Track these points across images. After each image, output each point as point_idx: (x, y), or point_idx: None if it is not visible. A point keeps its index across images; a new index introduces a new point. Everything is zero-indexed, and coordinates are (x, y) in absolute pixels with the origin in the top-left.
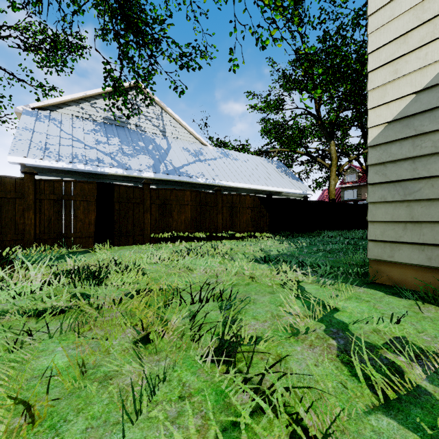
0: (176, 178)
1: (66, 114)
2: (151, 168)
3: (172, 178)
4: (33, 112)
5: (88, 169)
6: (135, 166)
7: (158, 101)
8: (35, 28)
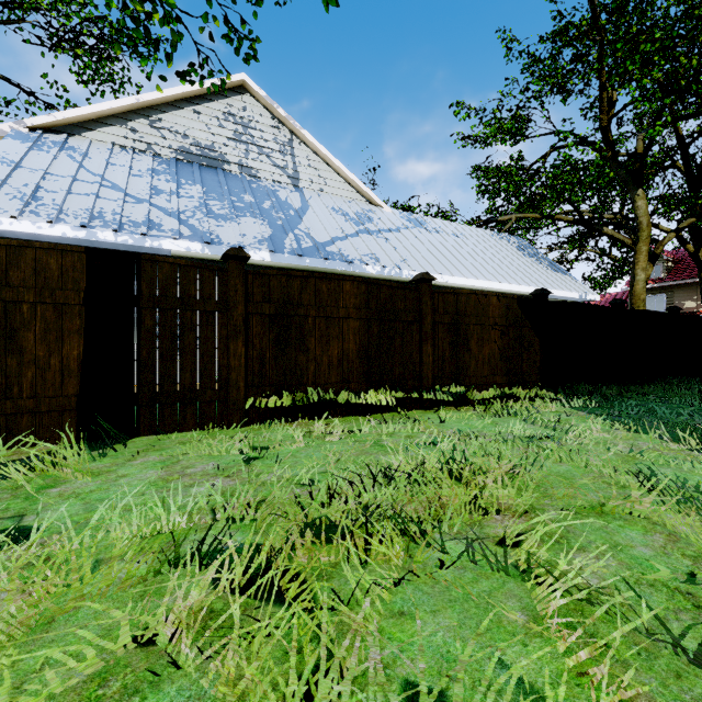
0: (319, 265)
1: (100, 143)
2: (266, 242)
3: (310, 263)
4: (32, 136)
5: (122, 241)
6: (230, 238)
7: (284, 115)
8: (64, 2)
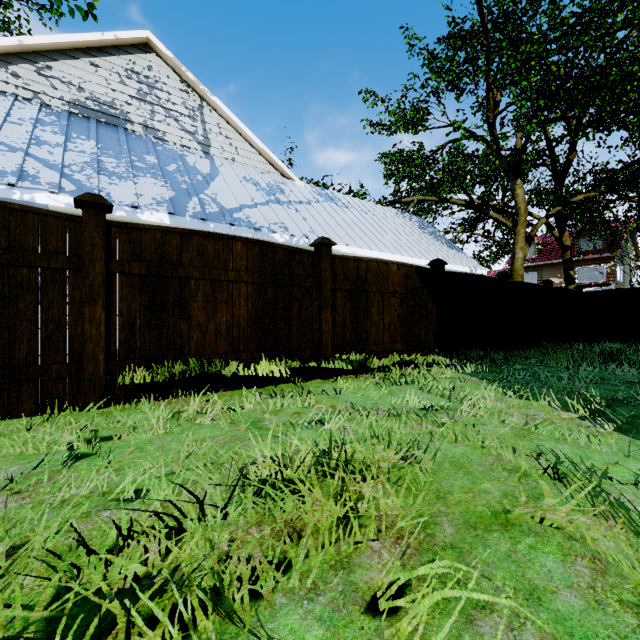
0: (224, 230)
1: None
2: (165, 204)
3: (214, 228)
4: None
5: None
6: (123, 196)
7: (193, 80)
8: None
